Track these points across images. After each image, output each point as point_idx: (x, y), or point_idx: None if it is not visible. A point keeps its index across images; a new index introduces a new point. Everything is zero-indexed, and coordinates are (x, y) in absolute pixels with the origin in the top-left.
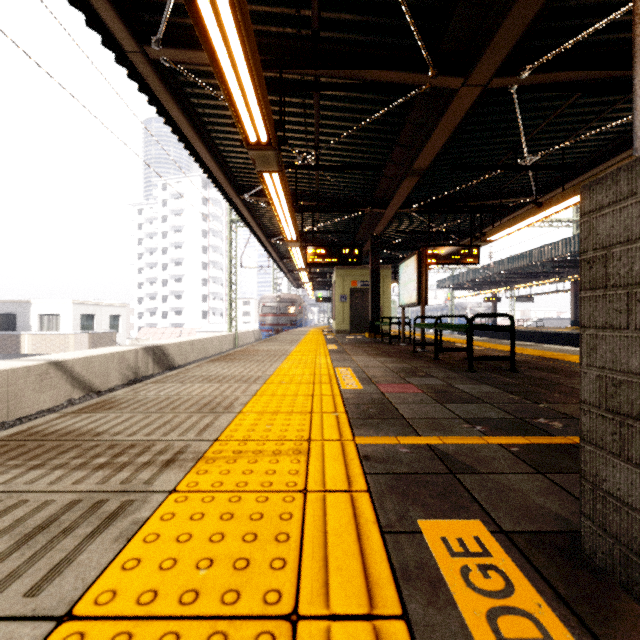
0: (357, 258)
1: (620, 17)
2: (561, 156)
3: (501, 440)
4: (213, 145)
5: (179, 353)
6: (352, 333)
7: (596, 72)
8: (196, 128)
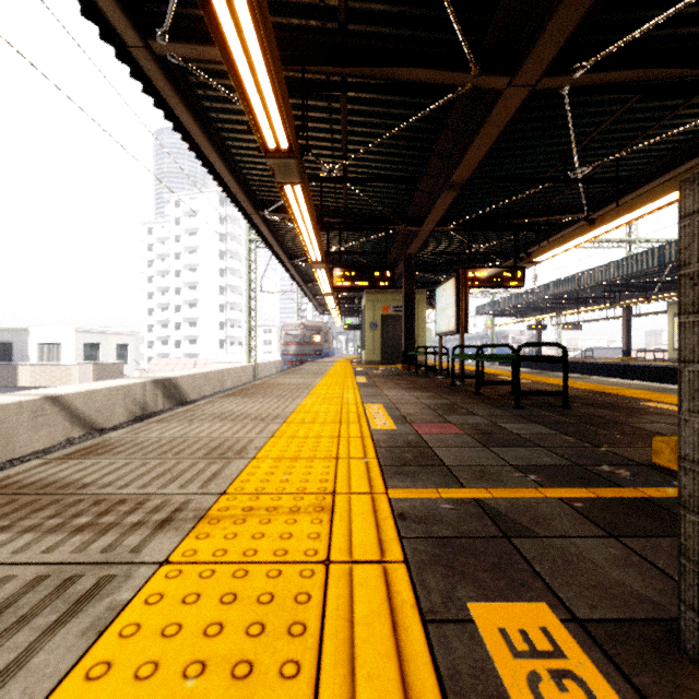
0: (389, 281)
1: (686, 9)
2: (615, 168)
3: (561, 493)
4: (228, 155)
5: (192, 386)
6: (383, 364)
7: (658, 71)
8: (209, 135)
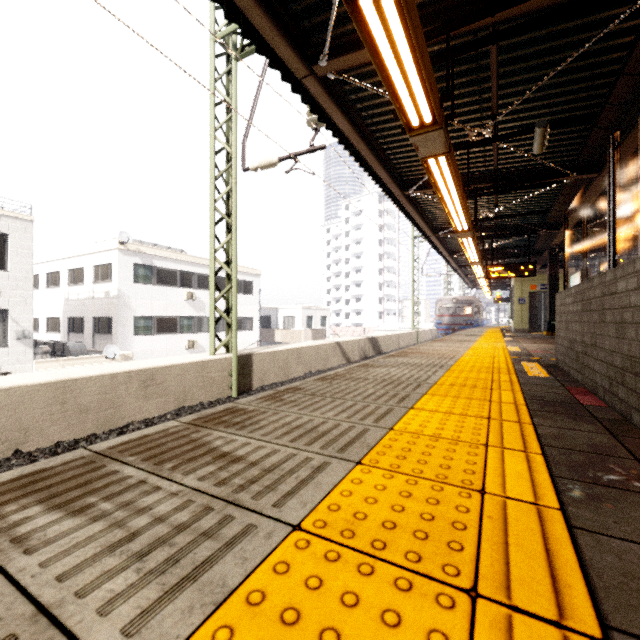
0: (531, 272)
1: None
2: None
3: None
4: (423, 212)
5: (384, 343)
6: (531, 332)
7: None
8: (416, 209)
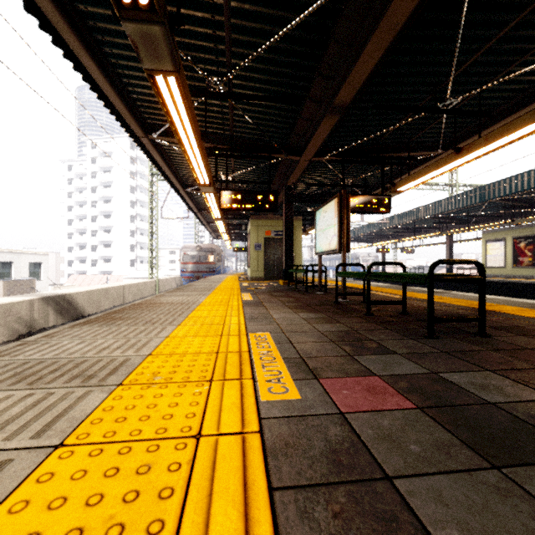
0: (272, 204)
1: None
2: (471, 107)
3: None
4: (108, 64)
5: (90, 301)
6: (266, 280)
7: None
8: (79, 33)
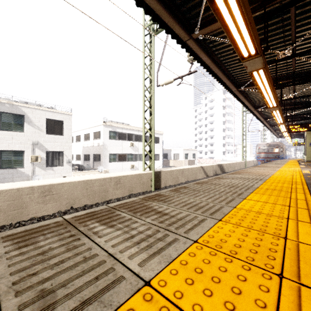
0: None
1: None
2: None
3: None
4: (249, 98)
5: (226, 167)
6: None
7: None
8: (244, 97)
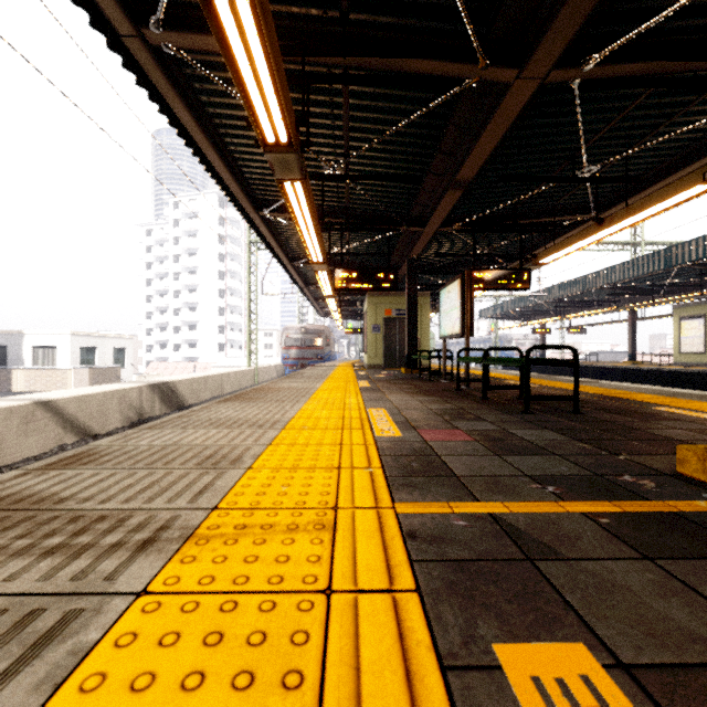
0: (392, 283)
1: None
2: (623, 167)
3: (583, 507)
4: (227, 152)
5: (190, 391)
6: (386, 368)
7: (671, 64)
8: (207, 131)
